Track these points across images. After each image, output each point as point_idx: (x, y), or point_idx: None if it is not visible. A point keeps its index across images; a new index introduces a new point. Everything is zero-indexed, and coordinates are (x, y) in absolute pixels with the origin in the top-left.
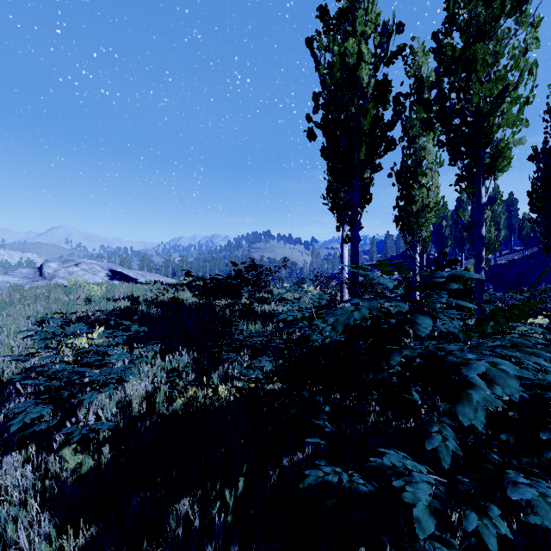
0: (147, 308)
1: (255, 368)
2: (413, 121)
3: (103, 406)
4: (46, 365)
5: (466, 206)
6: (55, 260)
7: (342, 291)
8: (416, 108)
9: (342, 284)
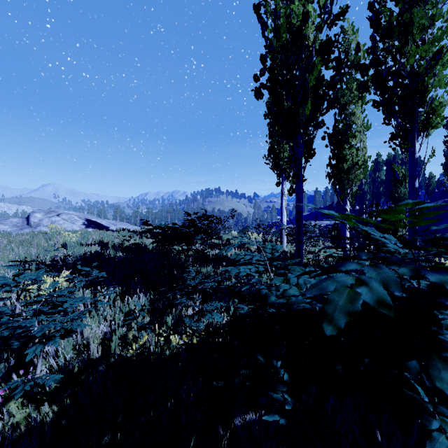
0: (114, 252)
1: (206, 312)
2: (344, 91)
3: (62, 349)
4: (3, 312)
5: (382, 166)
6: (40, 211)
7: (281, 237)
8: (346, 80)
9: (281, 231)
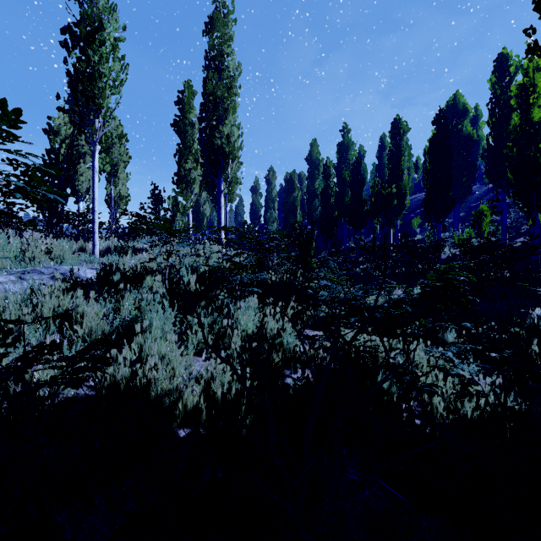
0: None
1: None
2: None
3: None
4: None
5: None
6: None
7: None
8: None
9: None
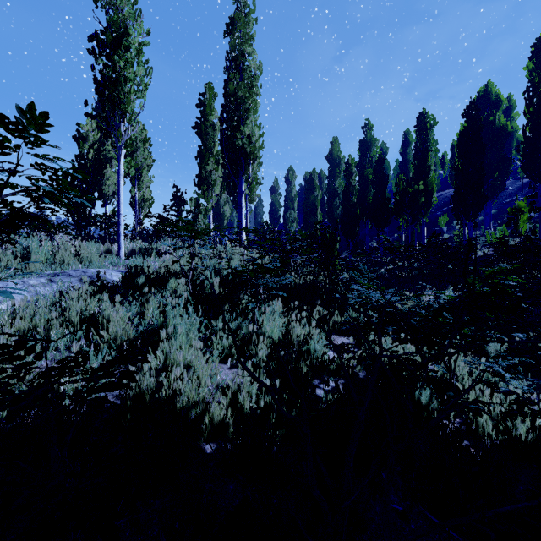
0: None
1: None
2: None
3: None
4: None
5: None
6: None
7: None
8: None
9: None
